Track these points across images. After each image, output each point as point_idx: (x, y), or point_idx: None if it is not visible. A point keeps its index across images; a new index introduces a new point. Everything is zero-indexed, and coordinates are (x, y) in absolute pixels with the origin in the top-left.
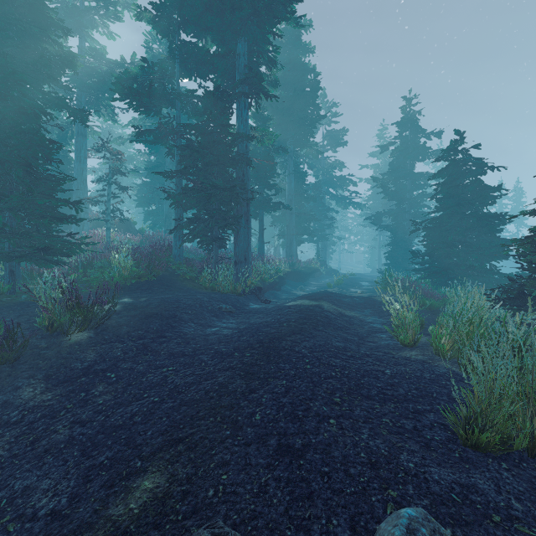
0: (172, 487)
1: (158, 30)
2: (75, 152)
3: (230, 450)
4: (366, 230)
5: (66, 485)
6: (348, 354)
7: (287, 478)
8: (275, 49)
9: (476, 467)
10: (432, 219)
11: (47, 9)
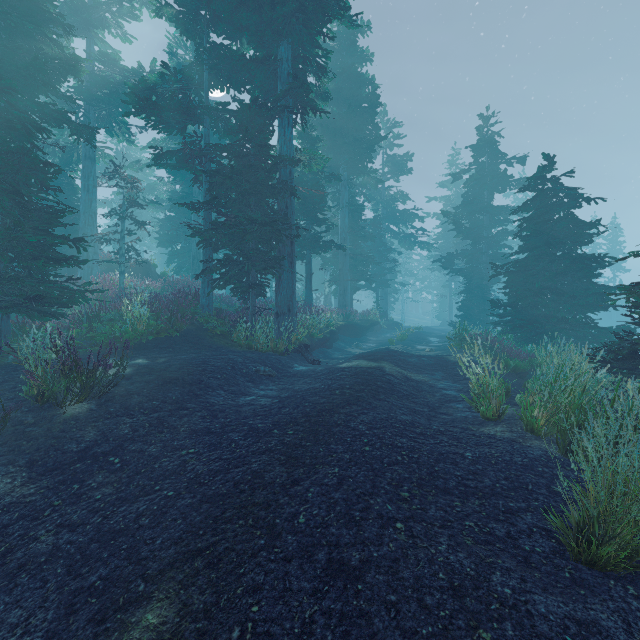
0: (184, 623)
1: (182, 29)
2: (82, 179)
3: (264, 567)
4: (434, 275)
5: (42, 618)
6: (417, 431)
7: (340, 612)
8: (325, 54)
9: (594, 594)
10: (516, 262)
11: (43, 1)
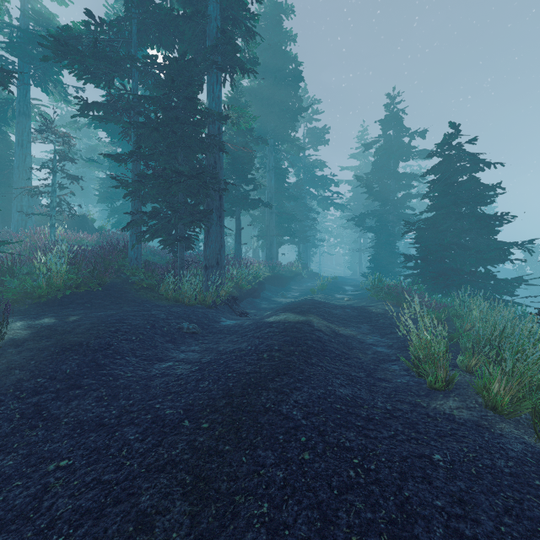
0: None
1: None
2: (16, 134)
3: None
4: (346, 233)
5: None
6: (363, 414)
7: None
8: (253, 16)
9: None
10: (425, 220)
11: None
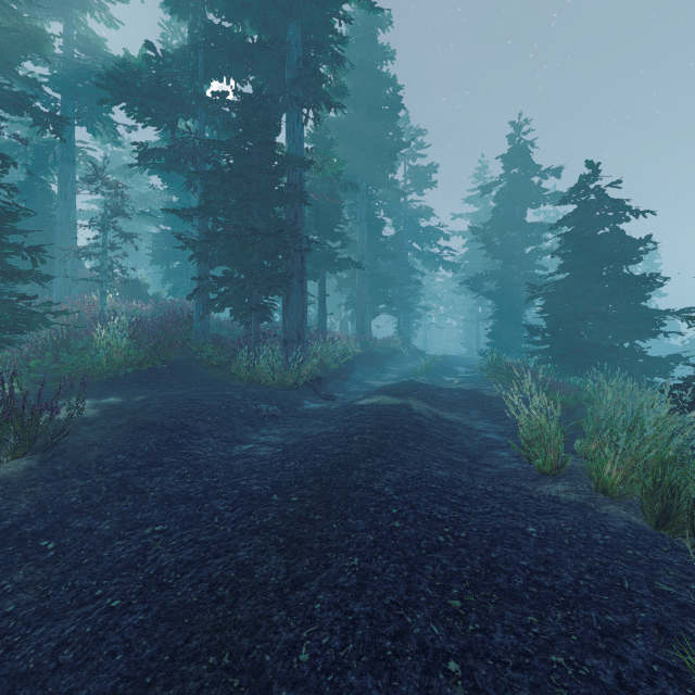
0: None
1: (172, 5)
2: (59, 184)
3: None
4: (460, 299)
5: None
6: (460, 494)
7: None
8: (341, 39)
9: None
10: (555, 283)
11: None
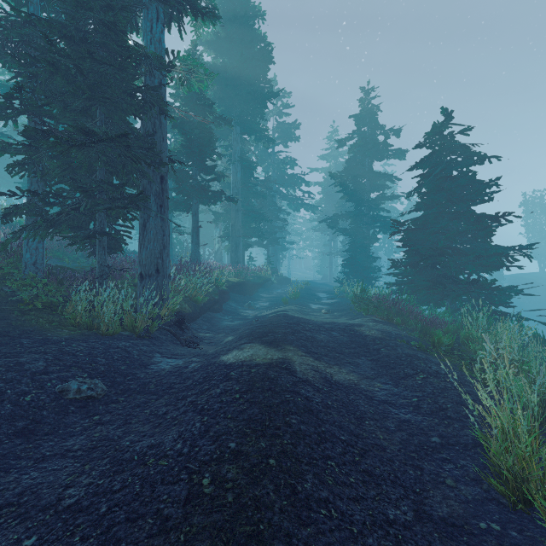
0: None
1: None
2: None
3: None
4: (315, 235)
5: None
6: None
7: None
8: None
9: None
10: (414, 220)
11: None
